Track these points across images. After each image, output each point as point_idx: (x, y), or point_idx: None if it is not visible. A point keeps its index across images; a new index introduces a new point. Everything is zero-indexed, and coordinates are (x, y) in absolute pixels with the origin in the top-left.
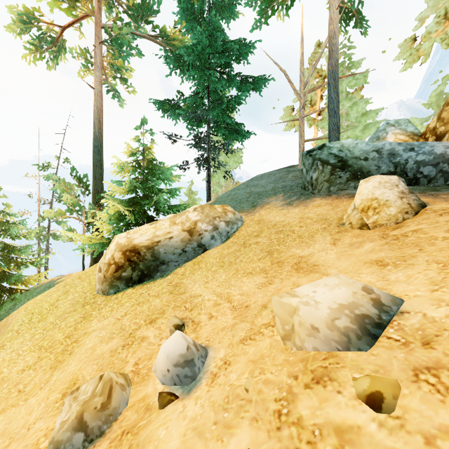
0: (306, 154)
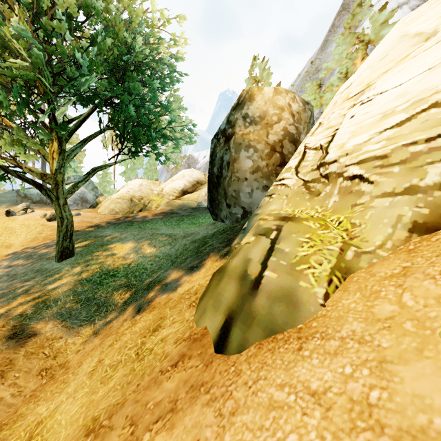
0: (17, 191)
